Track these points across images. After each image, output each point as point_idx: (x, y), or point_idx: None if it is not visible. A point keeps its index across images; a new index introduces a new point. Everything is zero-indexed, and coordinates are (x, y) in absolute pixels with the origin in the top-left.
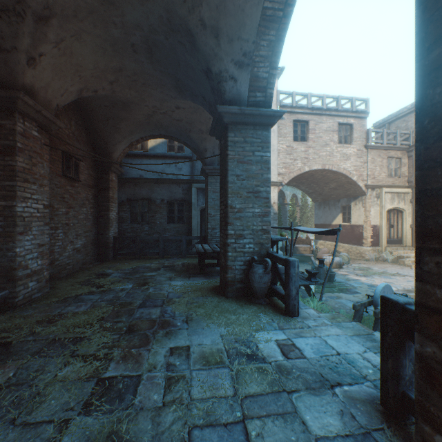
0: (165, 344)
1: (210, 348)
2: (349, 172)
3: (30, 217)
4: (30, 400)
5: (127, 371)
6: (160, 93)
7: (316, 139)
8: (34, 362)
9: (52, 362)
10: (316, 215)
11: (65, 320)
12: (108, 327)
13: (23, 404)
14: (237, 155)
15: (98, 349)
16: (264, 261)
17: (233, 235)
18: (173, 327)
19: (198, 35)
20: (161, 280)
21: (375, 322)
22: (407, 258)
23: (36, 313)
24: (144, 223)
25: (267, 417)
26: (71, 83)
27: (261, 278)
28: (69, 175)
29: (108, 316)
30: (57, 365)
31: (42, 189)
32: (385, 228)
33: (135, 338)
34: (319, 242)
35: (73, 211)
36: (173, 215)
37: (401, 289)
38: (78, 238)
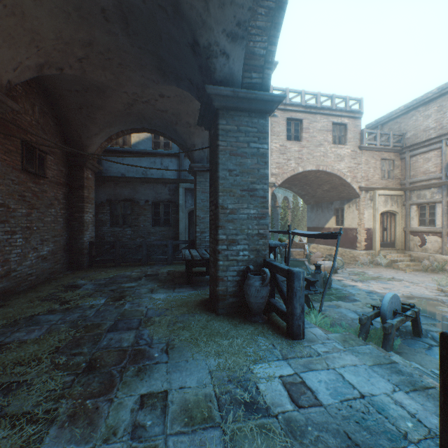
0: (134, 389)
1: (196, 393)
2: (343, 173)
3: None
4: None
5: (72, 444)
6: (140, 77)
7: (310, 139)
8: None
9: None
10: (309, 218)
11: (6, 353)
12: (61, 362)
13: None
14: (230, 146)
15: (38, 401)
16: (261, 271)
17: (225, 241)
18: (148, 359)
19: None
20: (141, 292)
21: (384, 337)
22: (400, 262)
23: None
24: (126, 226)
25: None
26: (26, 54)
27: (258, 292)
28: (31, 169)
29: (66, 346)
30: None
31: None
32: (378, 231)
33: (95, 381)
34: (312, 246)
35: (37, 212)
36: (159, 218)
37: (400, 295)
38: (44, 244)
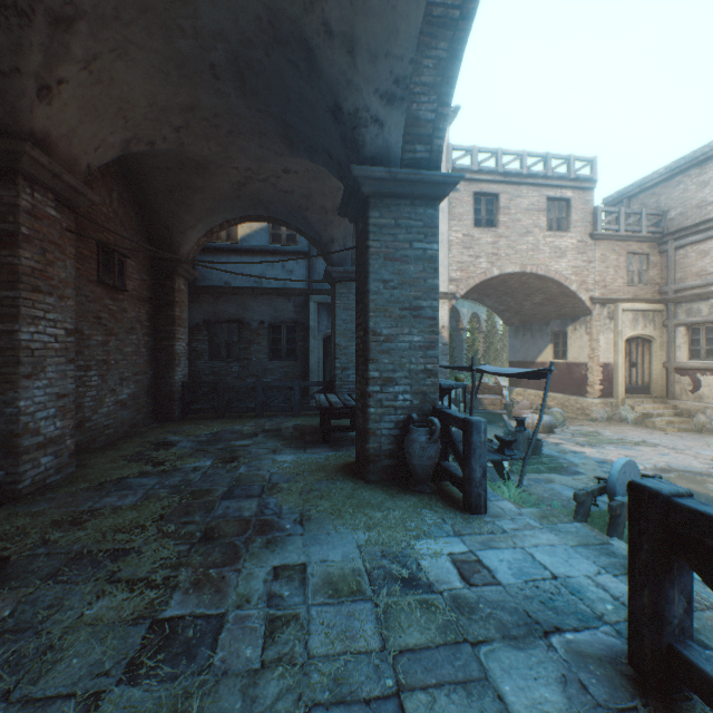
0: (265, 560)
1: (341, 567)
2: (564, 277)
3: (43, 349)
4: (37, 659)
5: (201, 608)
6: (258, 147)
7: (511, 224)
8: (45, 592)
9: (75, 591)
10: (511, 347)
11: (101, 519)
12: (170, 531)
13: (25, 665)
14: (385, 248)
15: (153, 569)
16: (428, 422)
17: (378, 380)
18: (278, 531)
19: (320, 49)
20: (260, 452)
21: (610, 522)
22: (658, 417)
23: (53, 509)
24: (232, 360)
25: (438, 688)
26: (111, 129)
27: (424, 450)
28: (108, 280)
29: (172, 513)
30: (84, 597)
31: (63, 304)
32: (622, 368)
33: (216, 551)
34: (515, 391)
35: (115, 340)
36: (279, 347)
37: (651, 466)
38: (123, 384)
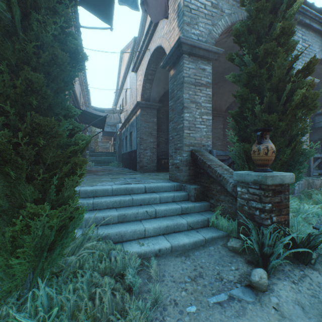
0: None
1: None
2: None
3: None
4: None
5: None
6: None
7: None
8: None
9: None
10: None
11: None
12: None
13: None
14: None
15: None
16: None
17: None
18: None
19: None
20: None
21: None
22: None
23: None
24: None
25: None
26: None
27: None
28: None
29: None
30: None
31: None
32: None
33: None
34: None
35: None
36: None
37: None
38: None
